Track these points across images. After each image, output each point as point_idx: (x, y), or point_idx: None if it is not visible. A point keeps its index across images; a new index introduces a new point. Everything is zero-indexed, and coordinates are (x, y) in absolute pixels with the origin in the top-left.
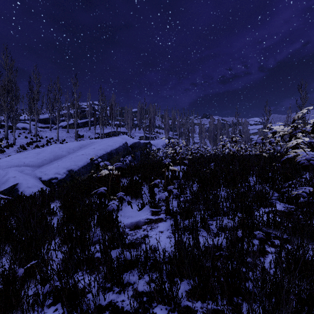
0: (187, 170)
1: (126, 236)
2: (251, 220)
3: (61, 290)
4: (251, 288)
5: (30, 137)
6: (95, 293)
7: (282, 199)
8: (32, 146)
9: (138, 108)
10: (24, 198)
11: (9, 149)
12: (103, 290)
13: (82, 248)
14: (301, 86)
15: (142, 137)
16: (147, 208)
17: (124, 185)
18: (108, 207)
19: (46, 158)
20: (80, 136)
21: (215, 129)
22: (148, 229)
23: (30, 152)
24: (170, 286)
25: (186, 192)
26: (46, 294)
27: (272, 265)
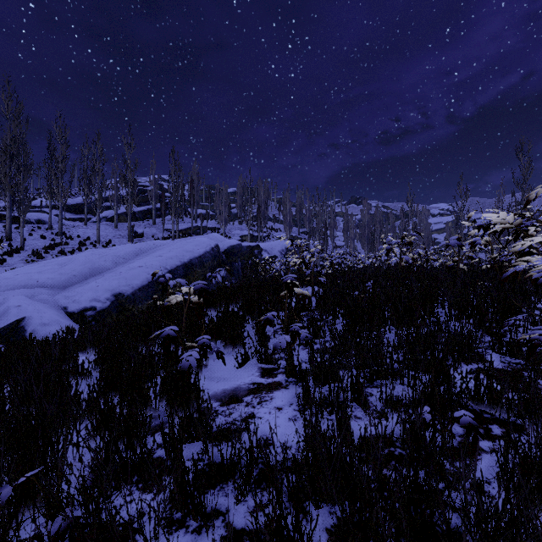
0: (325, 294)
1: (214, 416)
2: (446, 387)
3: (86, 526)
4: (454, 524)
5: (50, 237)
6: (153, 532)
7: (500, 347)
8: (54, 252)
9: (238, 186)
10: (34, 345)
11: (13, 257)
12: (167, 527)
13: (129, 441)
14: (521, 147)
15: (244, 237)
16: (254, 364)
17: (212, 322)
18: (180, 363)
19: (76, 273)
20: (137, 234)
21: (371, 222)
22: (254, 404)
23: (49, 262)
24: (296, 522)
25: (323, 334)
26: (58, 534)
27: (490, 476)
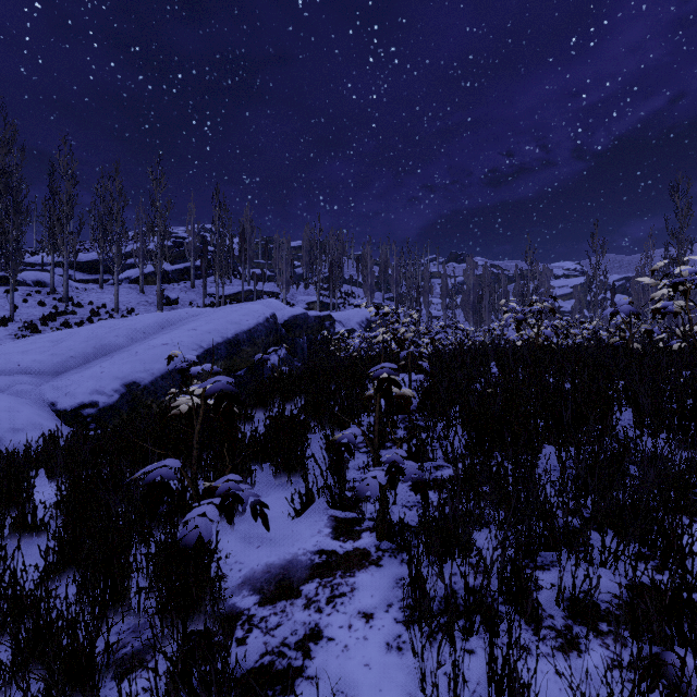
0: (433, 389)
1: (246, 631)
2: None
3: None
4: None
5: (52, 304)
6: None
7: None
8: (55, 324)
9: (304, 238)
10: None
11: None
12: None
13: None
14: (677, 186)
15: (312, 304)
16: (322, 509)
17: (256, 433)
18: (182, 531)
19: (75, 354)
20: (169, 300)
21: (477, 286)
22: (321, 602)
23: (40, 338)
24: None
25: (432, 455)
26: None
27: None
